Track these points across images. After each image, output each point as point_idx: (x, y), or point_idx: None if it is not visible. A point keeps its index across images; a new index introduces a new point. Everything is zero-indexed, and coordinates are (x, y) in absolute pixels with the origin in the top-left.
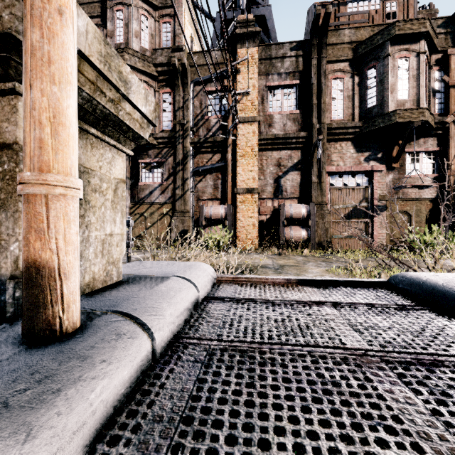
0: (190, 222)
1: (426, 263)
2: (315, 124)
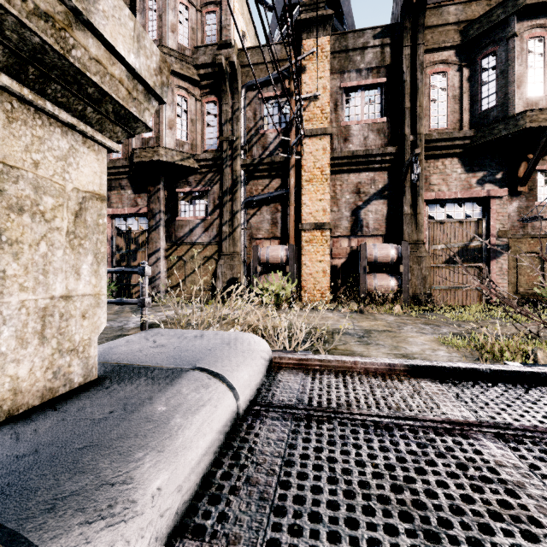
0: (241, 268)
1: None
2: (408, 136)
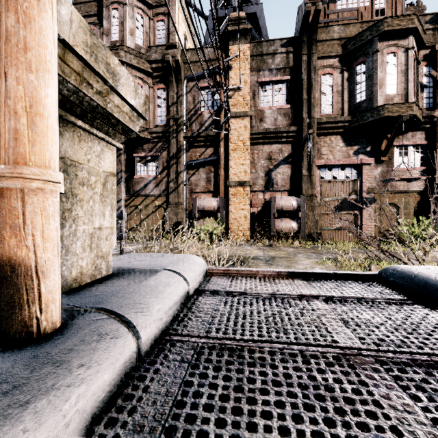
0: (184, 214)
1: (416, 255)
2: (305, 119)
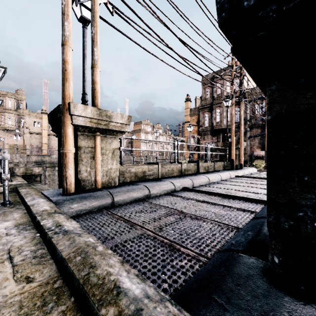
0: (247, 158)
1: None
2: None
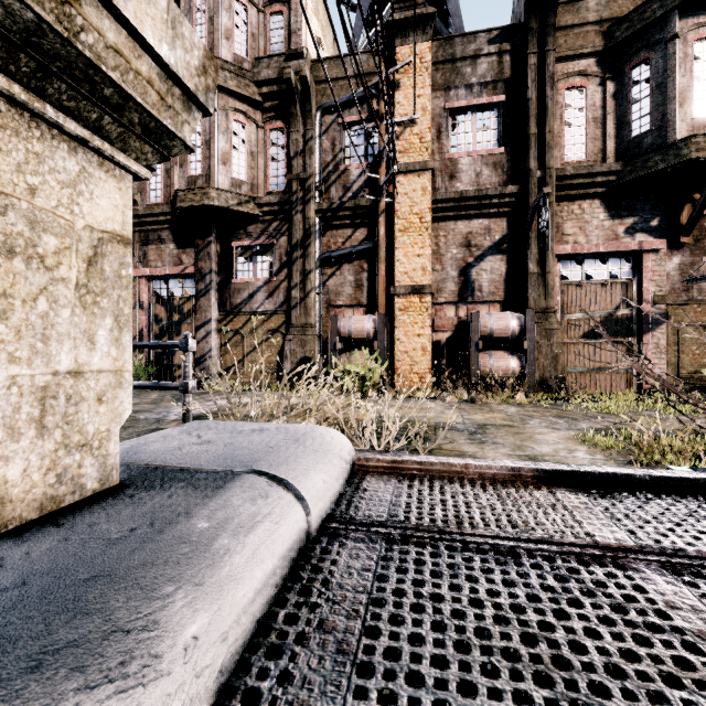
0: (316, 345)
1: None
2: (534, 171)
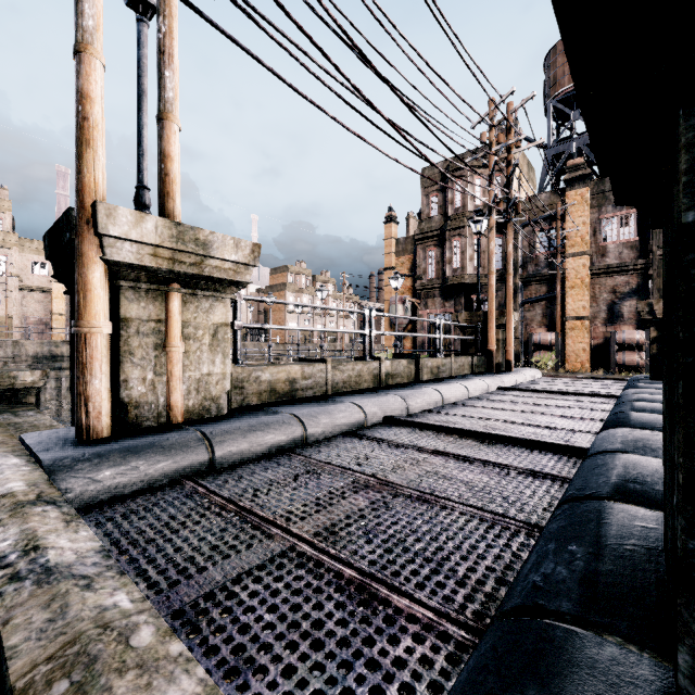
0: (519, 347)
1: None
2: (655, 252)
